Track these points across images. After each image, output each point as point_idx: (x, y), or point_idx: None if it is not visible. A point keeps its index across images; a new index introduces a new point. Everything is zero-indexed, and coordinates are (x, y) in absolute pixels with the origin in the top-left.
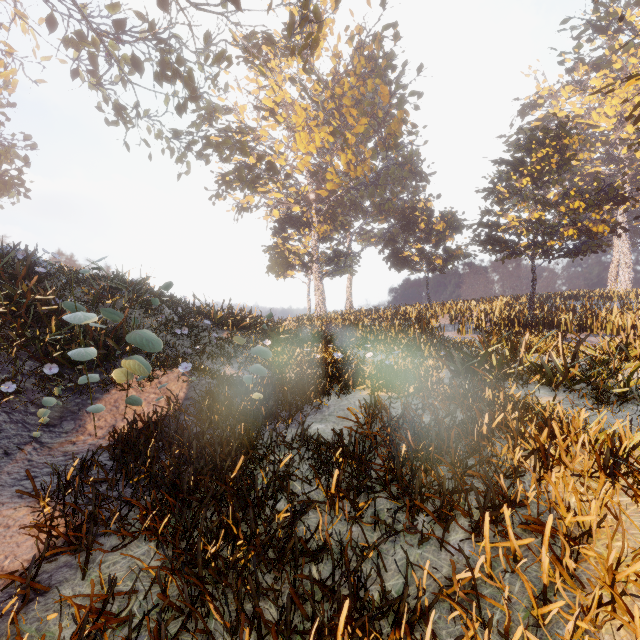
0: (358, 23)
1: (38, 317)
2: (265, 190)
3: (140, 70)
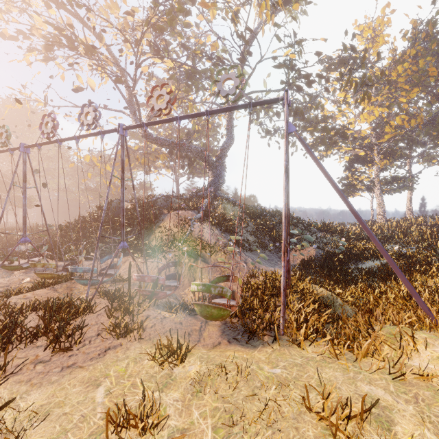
0: (412, 19)
1: (268, 228)
2: (339, 147)
3: (279, 116)
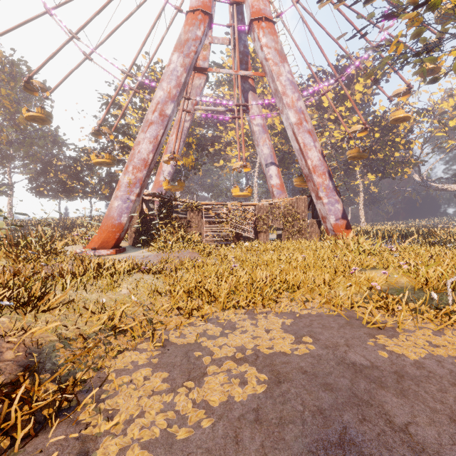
0: None
1: None
2: None
3: None
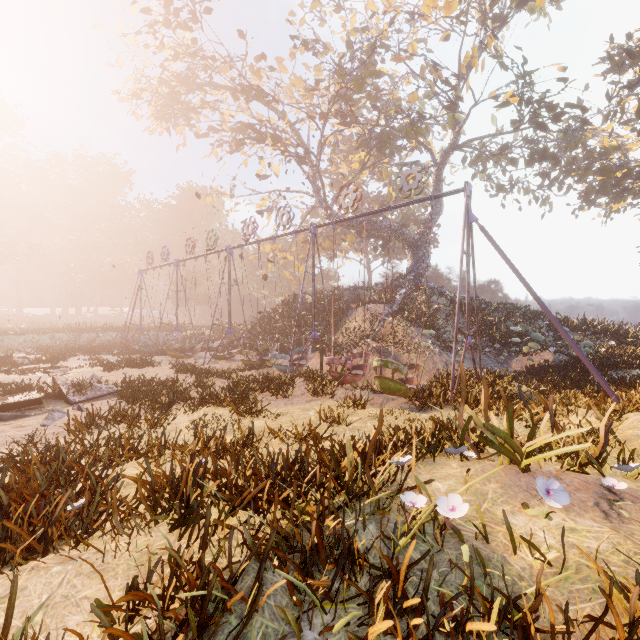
0: None
1: (486, 326)
2: (636, 196)
3: (515, 165)
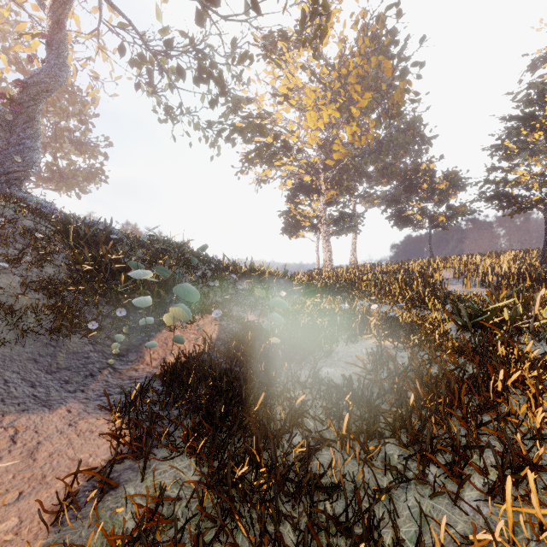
0: (362, 8)
1: (112, 273)
2: (280, 164)
3: (183, 77)
